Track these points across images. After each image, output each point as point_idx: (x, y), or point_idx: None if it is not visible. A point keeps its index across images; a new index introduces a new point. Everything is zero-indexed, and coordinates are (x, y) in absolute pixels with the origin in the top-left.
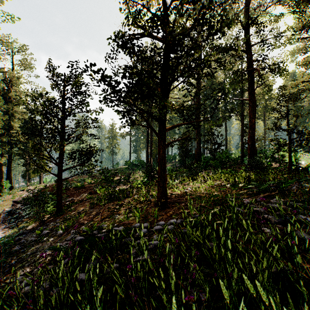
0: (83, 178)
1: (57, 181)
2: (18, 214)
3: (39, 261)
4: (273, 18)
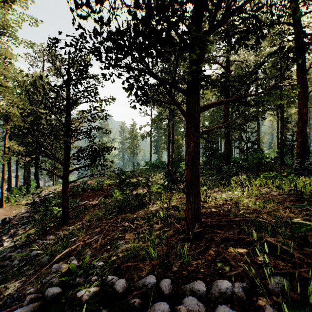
0: (102, 178)
1: (63, 184)
2: (32, 216)
3: None
4: None
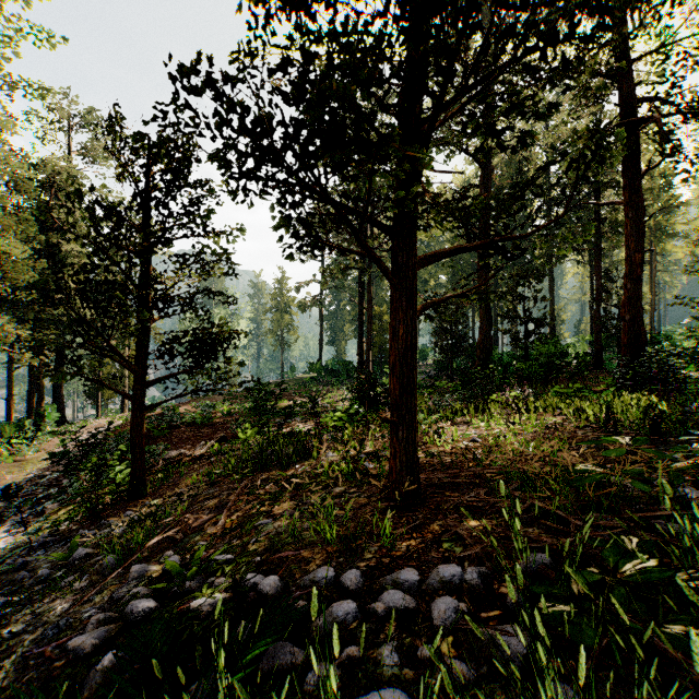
0: (213, 400)
1: (133, 411)
2: (57, 486)
3: (5, 685)
4: None
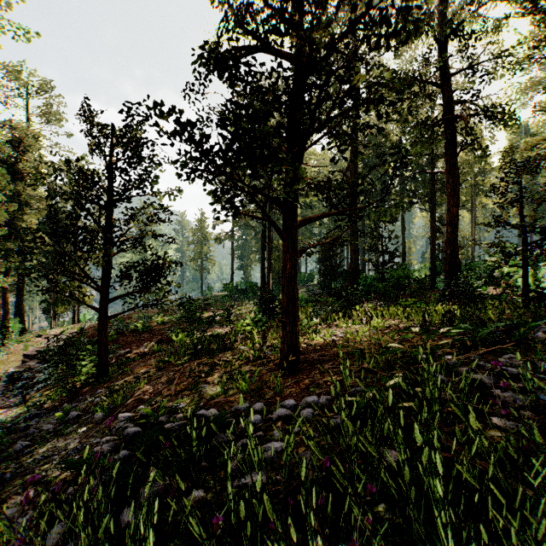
0: (149, 313)
1: (99, 320)
2: (32, 378)
3: (55, 476)
4: (492, 24)
